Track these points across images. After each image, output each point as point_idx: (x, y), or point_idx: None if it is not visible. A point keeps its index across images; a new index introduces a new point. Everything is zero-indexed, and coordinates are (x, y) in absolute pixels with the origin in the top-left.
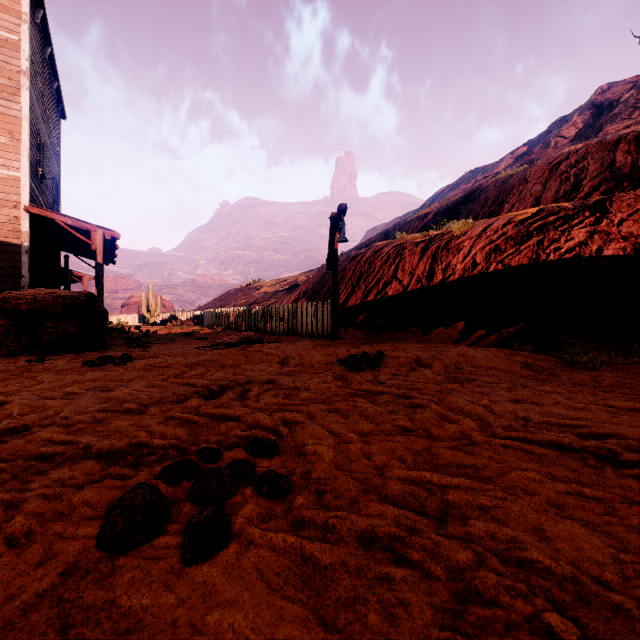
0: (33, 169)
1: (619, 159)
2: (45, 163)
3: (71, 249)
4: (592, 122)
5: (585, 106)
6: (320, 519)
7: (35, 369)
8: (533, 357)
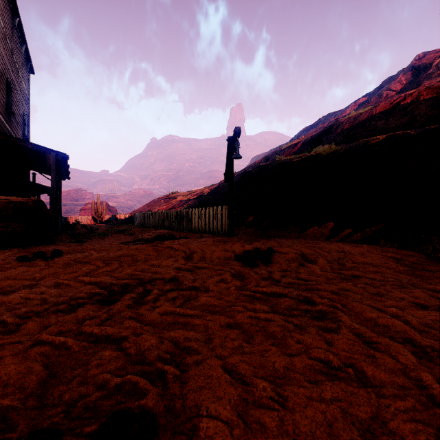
0: (2, 106)
1: None
2: (14, 103)
3: (36, 168)
4: (412, 79)
5: (407, 68)
6: None
7: None
8: (400, 253)
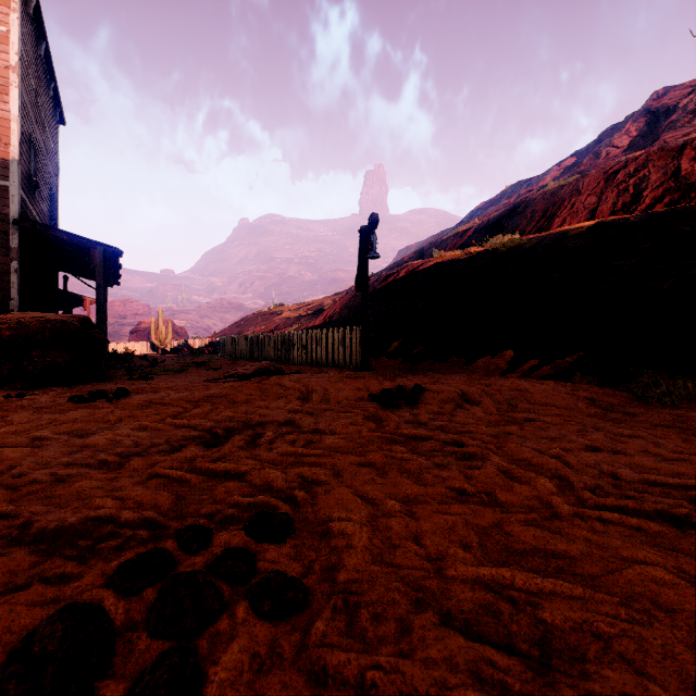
0: (24, 178)
1: (685, 167)
2: (39, 172)
3: (70, 269)
4: (647, 130)
5: (639, 113)
6: (352, 671)
7: (9, 406)
8: (598, 391)
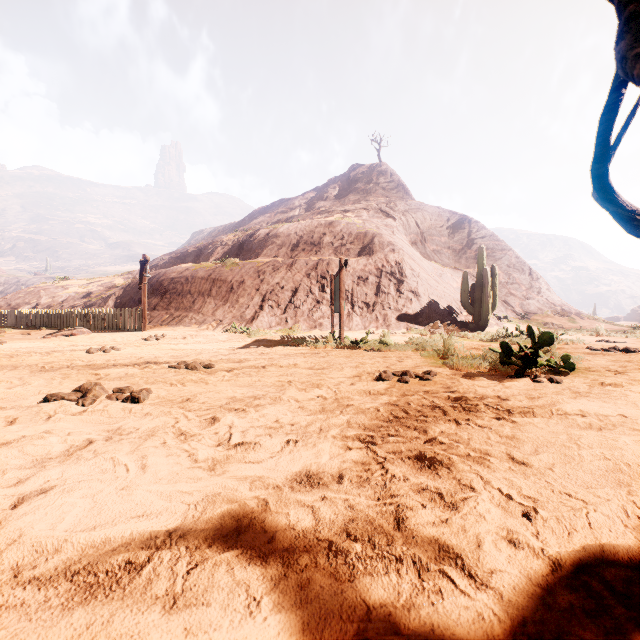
0: None
1: (316, 236)
2: None
3: None
4: (347, 188)
5: (344, 175)
6: (127, 351)
7: None
8: (234, 335)
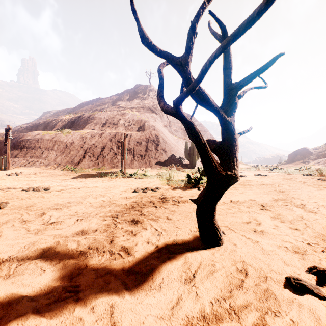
0: None
1: (115, 119)
2: None
3: None
4: (133, 96)
5: (132, 89)
6: None
7: None
8: (67, 171)
